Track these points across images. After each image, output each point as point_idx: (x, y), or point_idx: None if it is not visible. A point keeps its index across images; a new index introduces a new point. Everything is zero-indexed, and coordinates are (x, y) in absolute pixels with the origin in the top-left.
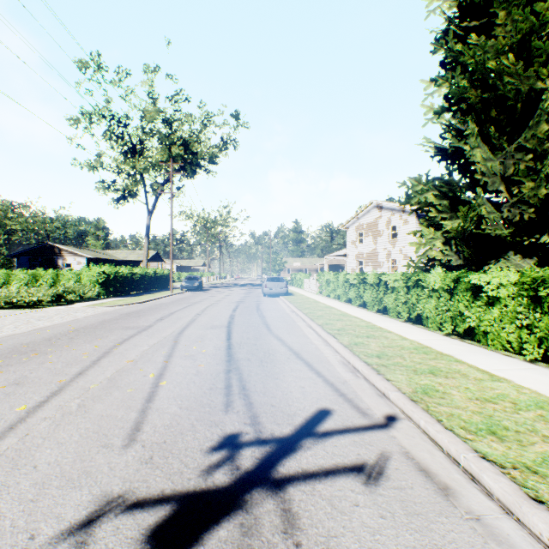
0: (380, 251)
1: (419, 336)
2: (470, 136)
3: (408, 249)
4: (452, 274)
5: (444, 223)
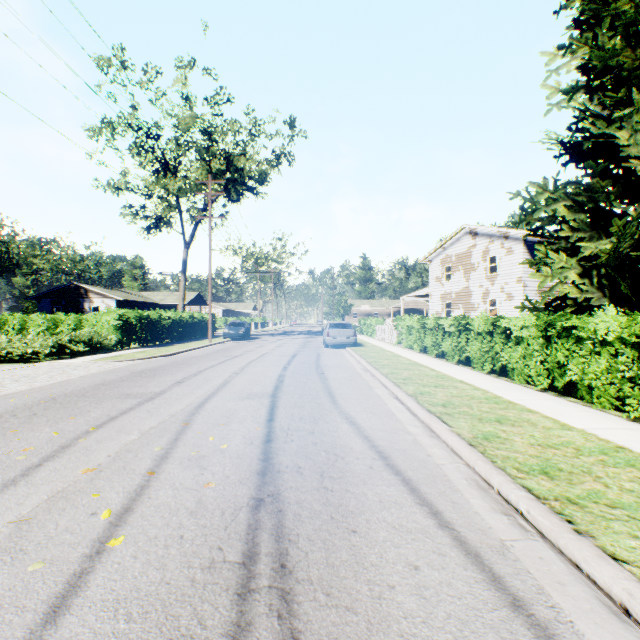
0: (474, 290)
1: (586, 421)
2: (633, 112)
3: (513, 286)
4: None
5: (584, 245)
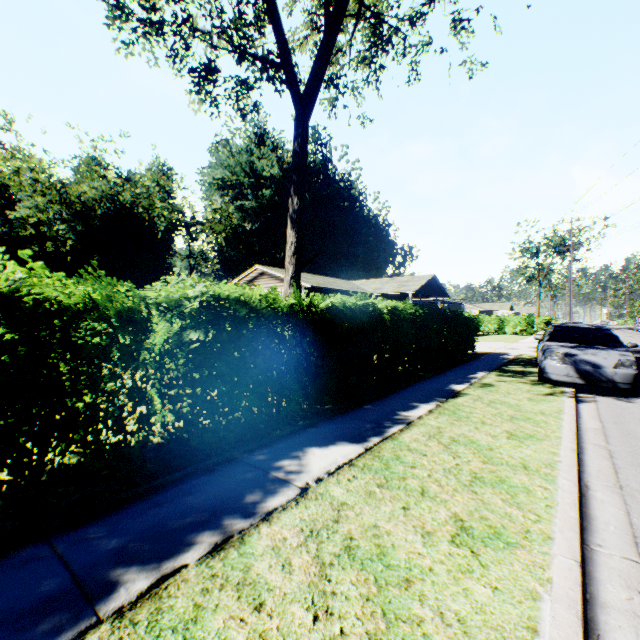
0: None
1: None
2: None
3: None
4: None
5: None
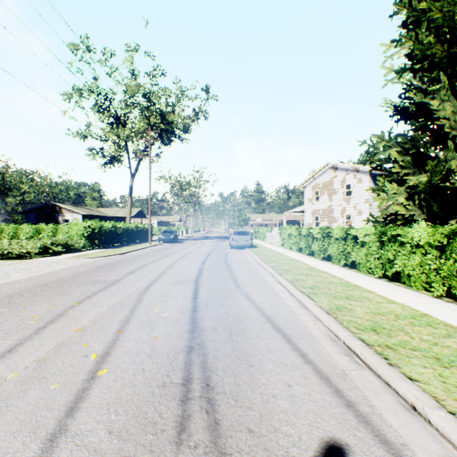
0: (335, 208)
1: (405, 298)
2: (441, 88)
3: (362, 205)
4: (444, 229)
5: (409, 178)
